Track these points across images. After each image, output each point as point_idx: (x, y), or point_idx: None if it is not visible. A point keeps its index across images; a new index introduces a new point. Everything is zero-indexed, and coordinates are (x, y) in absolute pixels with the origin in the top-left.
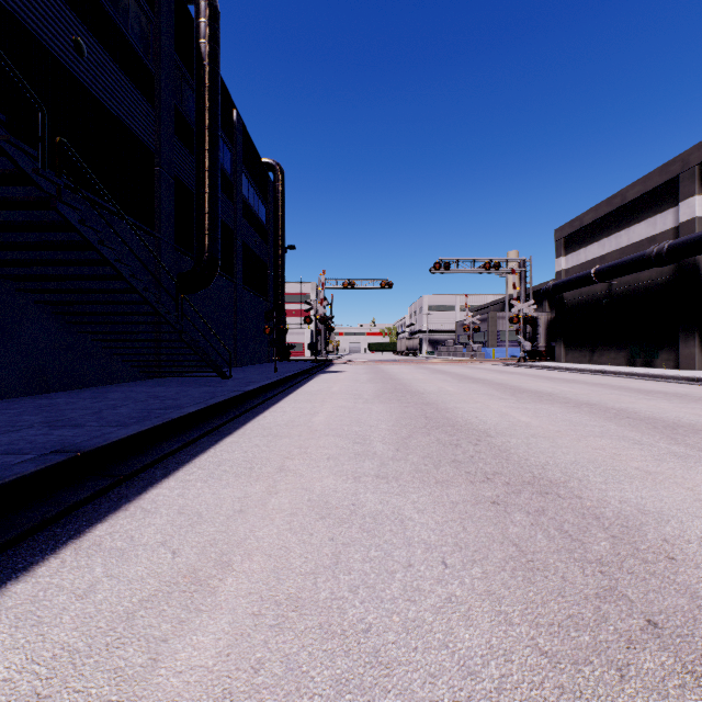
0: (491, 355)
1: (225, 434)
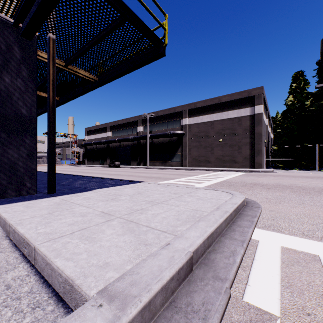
0: (64, 163)
1: None
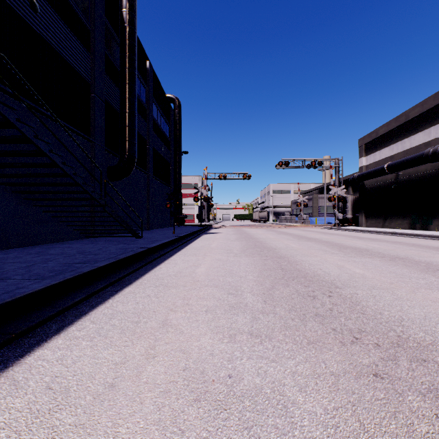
0: (315, 222)
1: (126, 284)
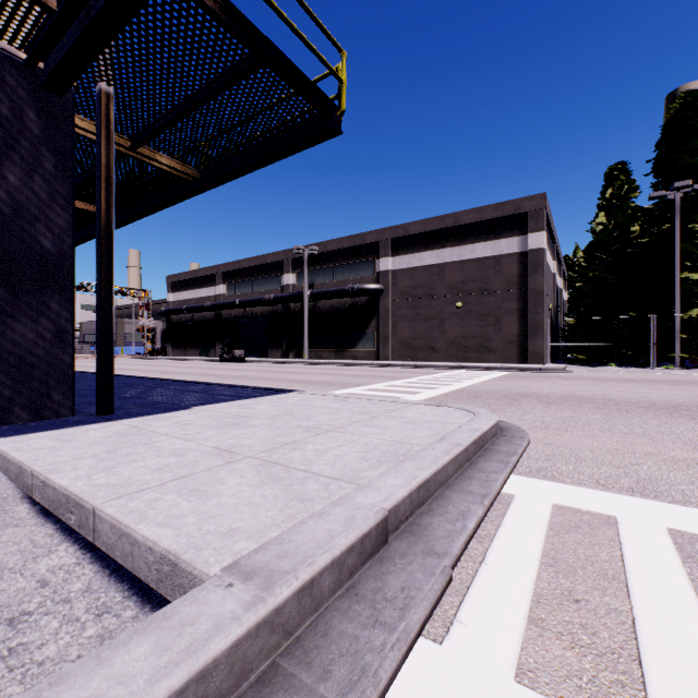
0: (121, 353)
1: None
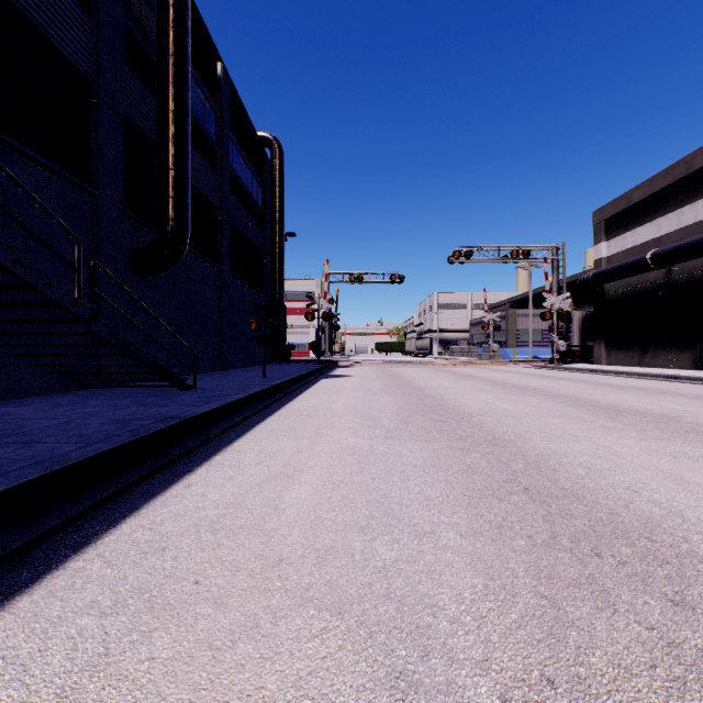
0: (511, 356)
1: (6, 592)
